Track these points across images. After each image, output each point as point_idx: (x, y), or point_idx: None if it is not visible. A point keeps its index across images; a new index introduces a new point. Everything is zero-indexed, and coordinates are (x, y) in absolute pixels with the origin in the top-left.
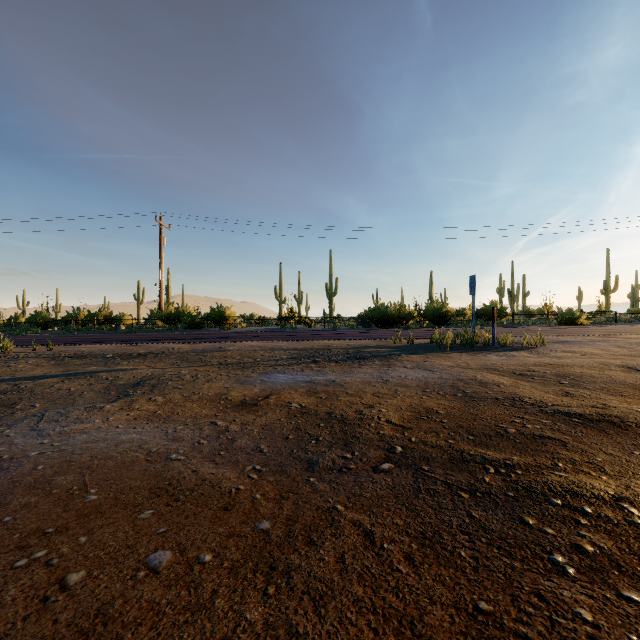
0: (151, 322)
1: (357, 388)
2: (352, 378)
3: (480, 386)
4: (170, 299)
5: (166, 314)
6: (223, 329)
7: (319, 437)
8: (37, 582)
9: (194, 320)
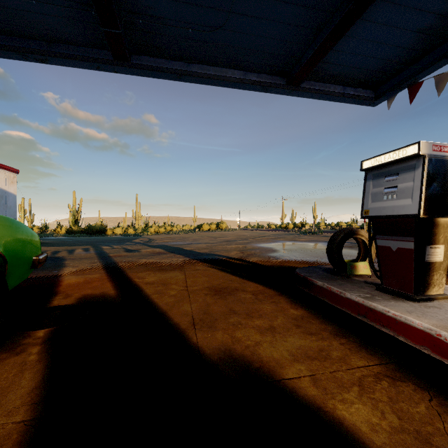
0: None
1: None
2: None
3: None
4: None
5: None
6: None
7: None
8: (344, 257)
9: None
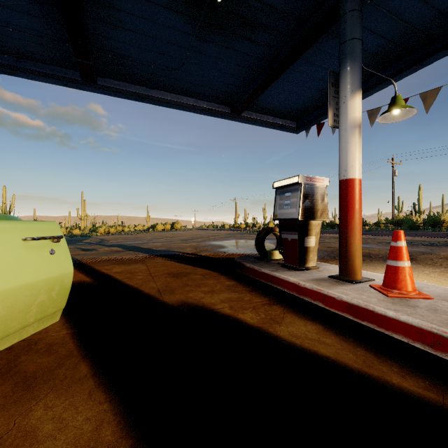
0: (384, 225)
1: (370, 249)
2: (380, 247)
3: (422, 253)
4: (421, 208)
5: (397, 220)
6: (435, 231)
7: (326, 251)
8: None
9: (413, 224)
